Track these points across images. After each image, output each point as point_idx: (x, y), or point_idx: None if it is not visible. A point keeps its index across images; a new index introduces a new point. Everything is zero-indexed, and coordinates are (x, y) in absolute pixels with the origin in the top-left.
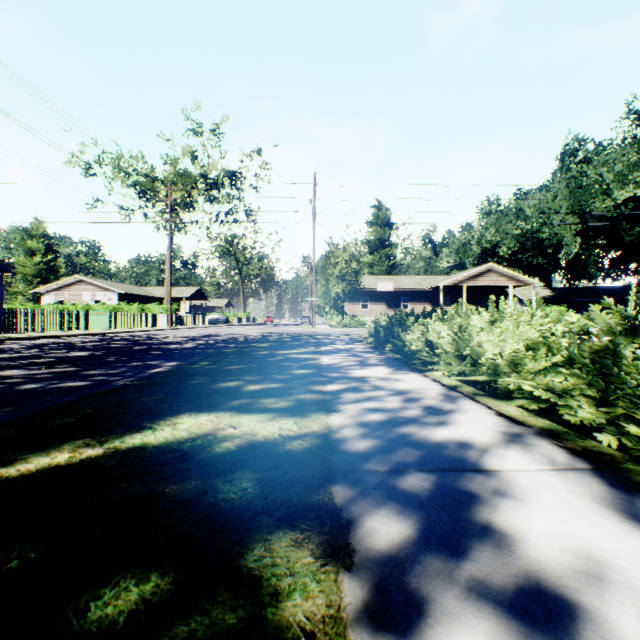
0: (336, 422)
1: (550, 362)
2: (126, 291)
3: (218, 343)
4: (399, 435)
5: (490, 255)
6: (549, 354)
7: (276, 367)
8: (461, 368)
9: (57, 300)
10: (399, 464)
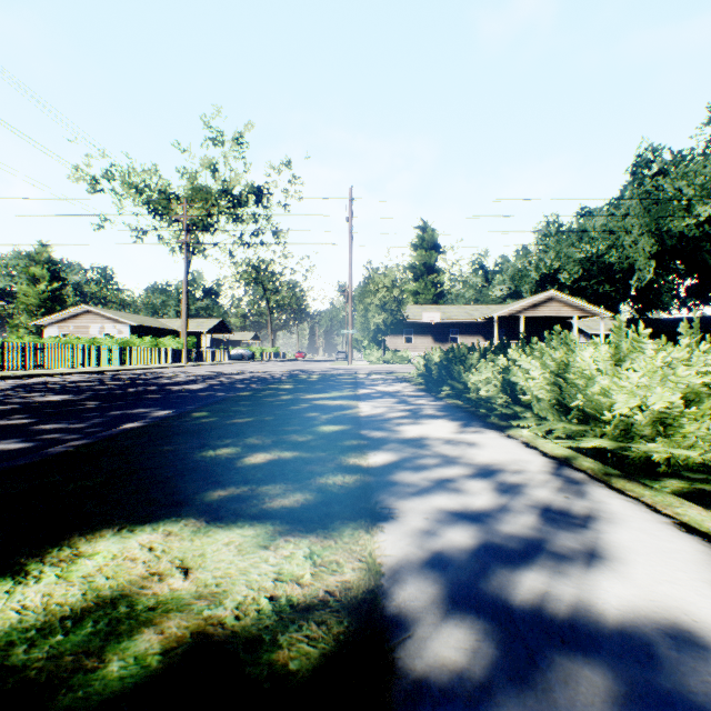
0: (389, 551)
1: None
2: (139, 323)
3: (234, 383)
4: (525, 599)
5: (550, 282)
6: None
7: (297, 421)
8: (565, 426)
9: (61, 333)
10: None
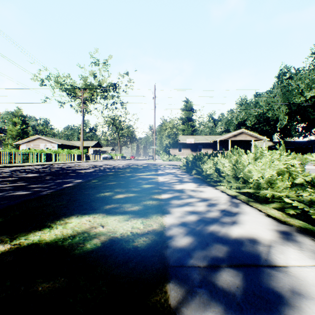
0: (168, 222)
1: (290, 182)
2: (61, 143)
3: (105, 169)
4: (209, 232)
5: (242, 125)
6: (290, 177)
7: (133, 183)
8: (237, 184)
9: (27, 147)
10: (213, 260)
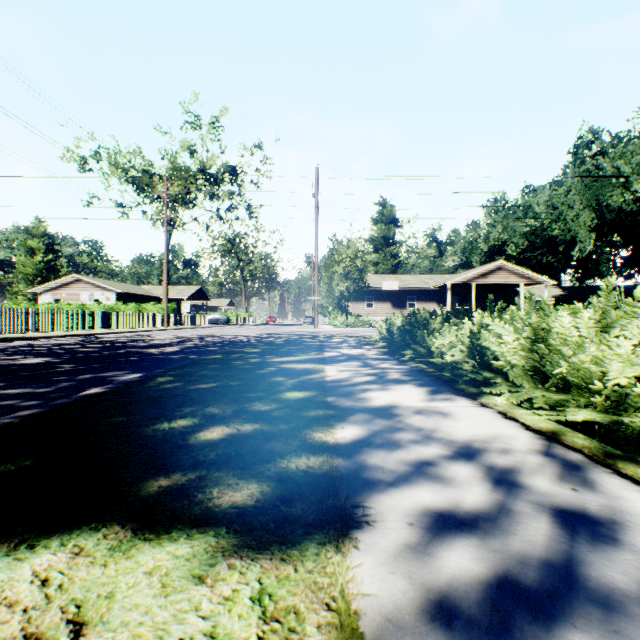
0: (367, 587)
1: None
2: (125, 290)
3: (208, 346)
4: None
5: (497, 253)
6: None
7: (262, 386)
8: (545, 395)
9: (55, 300)
10: None
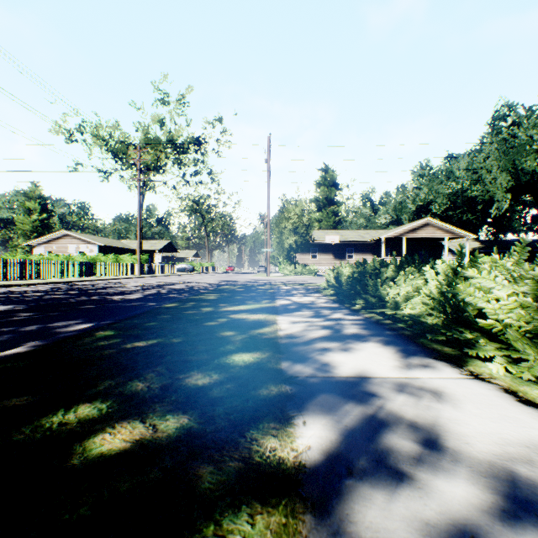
0: None
1: None
2: (105, 244)
3: (169, 293)
4: None
5: (424, 212)
6: None
7: (207, 344)
8: None
9: (46, 252)
10: None
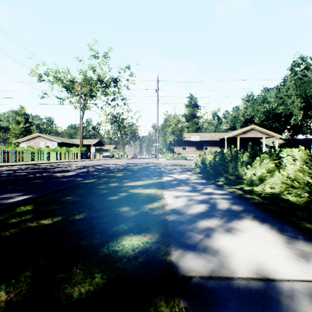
0: None
1: None
2: (62, 141)
3: (94, 171)
4: None
5: (249, 122)
6: None
7: (103, 222)
8: None
9: (27, 146)
10: None
